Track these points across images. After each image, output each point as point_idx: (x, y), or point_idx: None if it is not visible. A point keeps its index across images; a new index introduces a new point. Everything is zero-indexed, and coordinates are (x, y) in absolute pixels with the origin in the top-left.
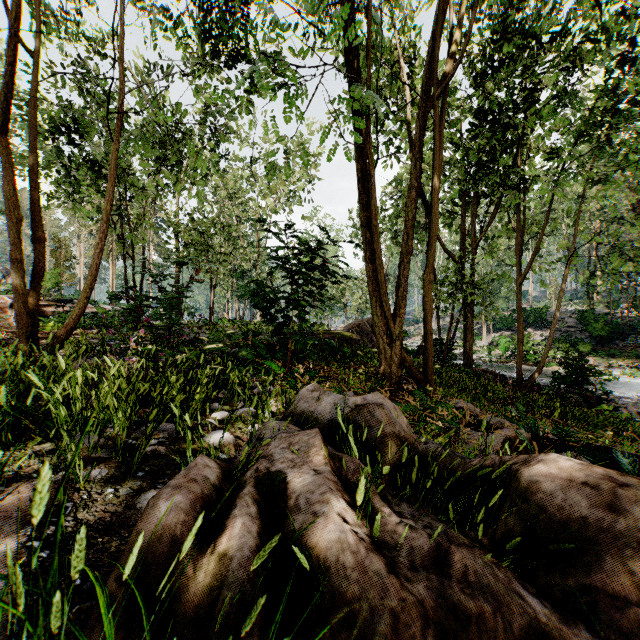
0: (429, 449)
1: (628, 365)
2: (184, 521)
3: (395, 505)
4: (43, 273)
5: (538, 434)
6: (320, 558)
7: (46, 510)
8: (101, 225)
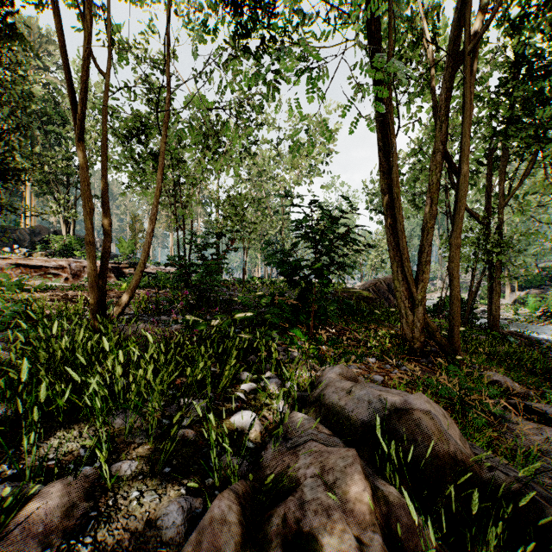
0: (497, 481)
1: None
2: None
3: None
4: (109, 251)
5: None
6: None
7: (69, 524)
8: (152, 209)
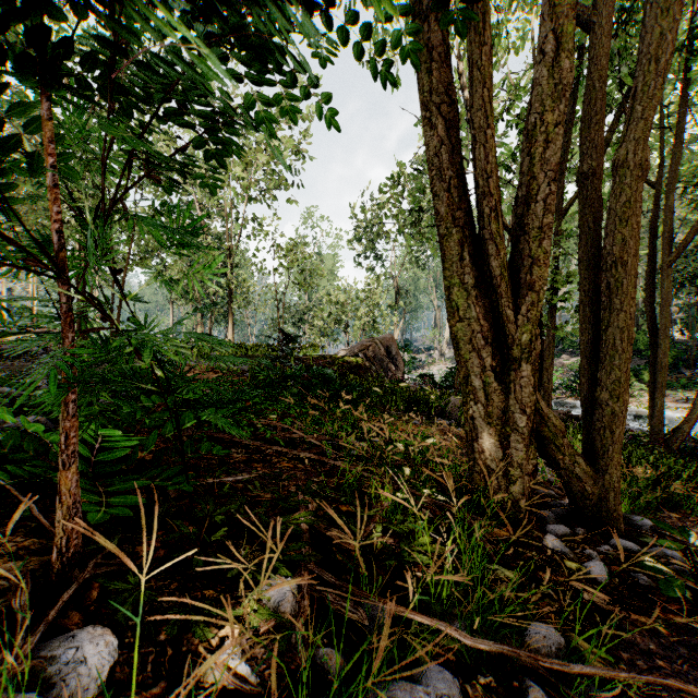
0: None
1: None
2: None
3: None
4: None
5: None
6: None
7: None
8: None
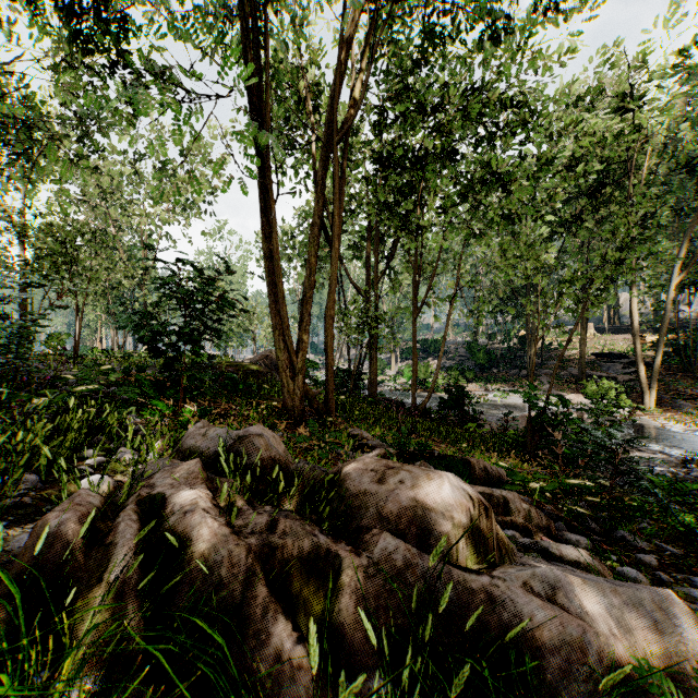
0: (299, 467)
1: (500, 388)
2: (75, 528)
3: (260, 508)
4: None
5: (404, 450)
6: (186, 536)
7: None
8: None
